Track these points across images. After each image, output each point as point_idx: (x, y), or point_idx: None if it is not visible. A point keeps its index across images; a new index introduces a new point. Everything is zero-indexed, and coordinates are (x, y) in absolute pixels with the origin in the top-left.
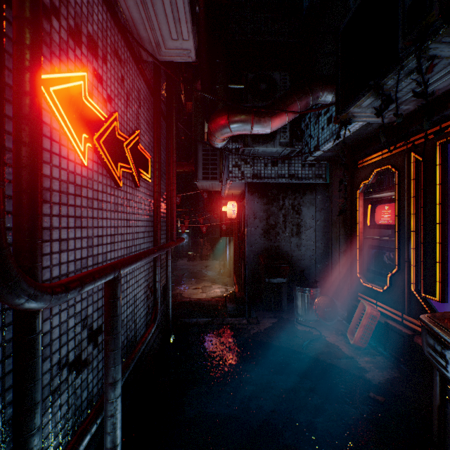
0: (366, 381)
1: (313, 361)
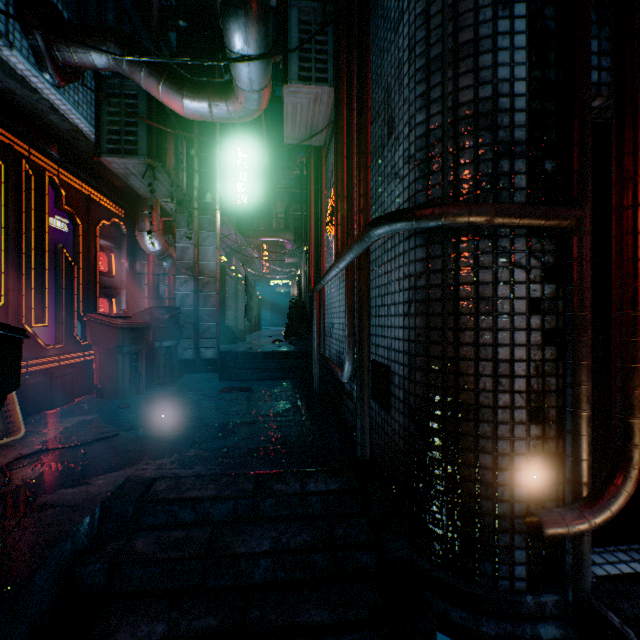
0: (105, 414)
1: (131, 424)
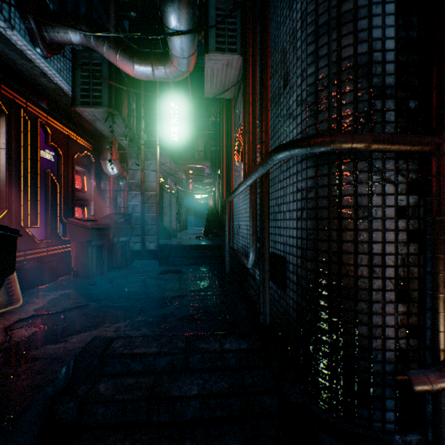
0: (79, 289)
1: (97, 297)
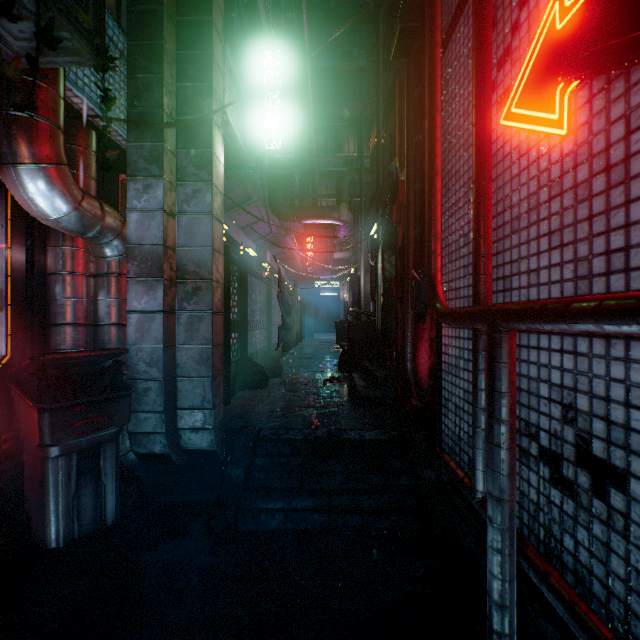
0: None
1: None
